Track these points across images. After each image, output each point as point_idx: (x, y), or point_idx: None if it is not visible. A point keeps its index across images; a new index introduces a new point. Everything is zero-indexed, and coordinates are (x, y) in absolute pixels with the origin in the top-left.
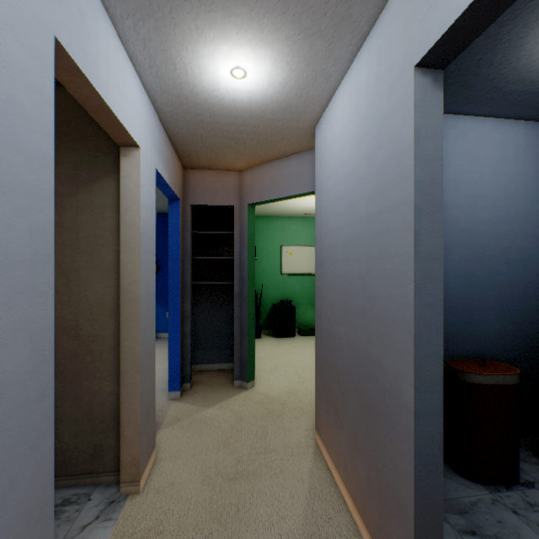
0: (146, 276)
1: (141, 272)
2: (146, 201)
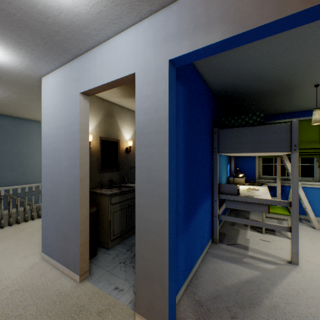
0: (145, 165)
1: (137, 162)
2: (145, 106)
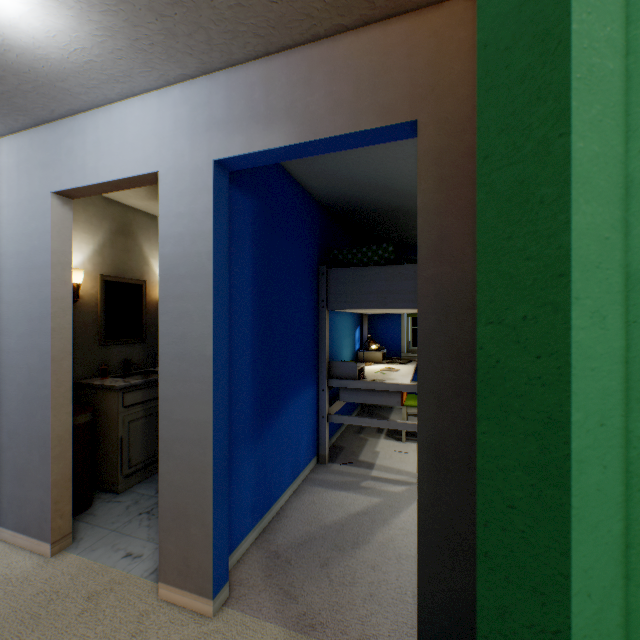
0: (176, 330)
1: (163, 324)
2: (176, 230)
